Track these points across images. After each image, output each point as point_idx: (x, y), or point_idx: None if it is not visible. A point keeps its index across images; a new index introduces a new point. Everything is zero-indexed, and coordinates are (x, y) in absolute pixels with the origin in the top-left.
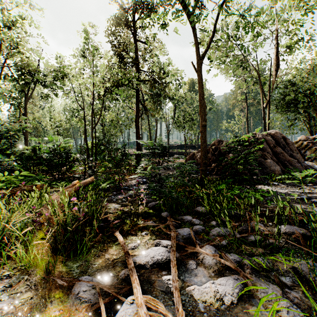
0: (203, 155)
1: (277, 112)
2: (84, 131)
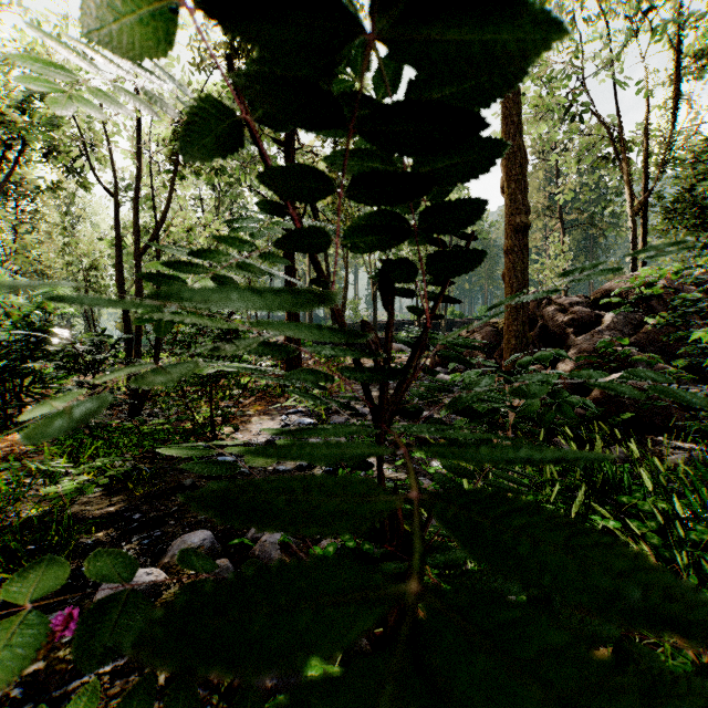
0: (517, 335)
1: (664, 231)
2: (117, 263)
